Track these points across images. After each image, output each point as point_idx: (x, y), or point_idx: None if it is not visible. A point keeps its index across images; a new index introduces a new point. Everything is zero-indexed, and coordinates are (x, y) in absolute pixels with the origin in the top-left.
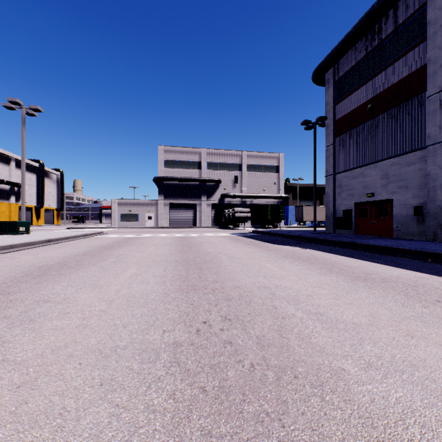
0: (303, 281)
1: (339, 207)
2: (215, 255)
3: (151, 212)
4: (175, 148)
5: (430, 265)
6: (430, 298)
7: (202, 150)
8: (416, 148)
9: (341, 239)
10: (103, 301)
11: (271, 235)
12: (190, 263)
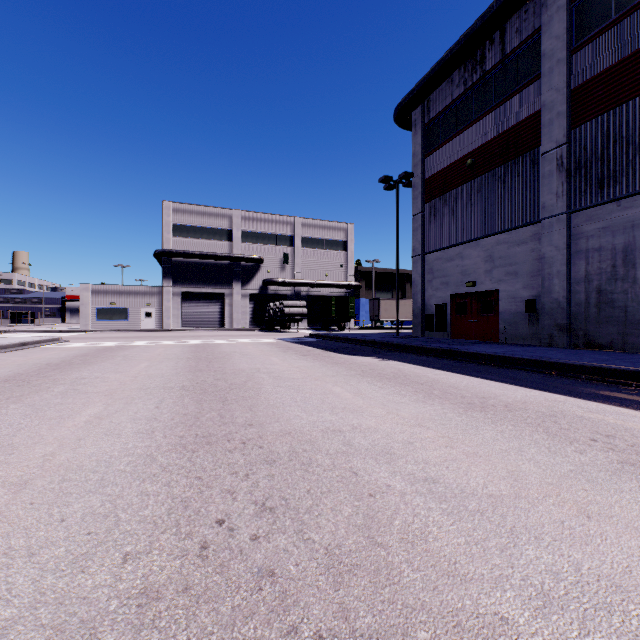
0: (394, 415)
1: (430, 300)
2: (252, 375)
3: (151, 306)
4: (190, 207)
5: (557, 381)
6: (581, 436)
7: (234, 212)
8: (527, 221)
9: (436, 346)
10: (5, 486)
11: (338, 340)
12: (207, 390)
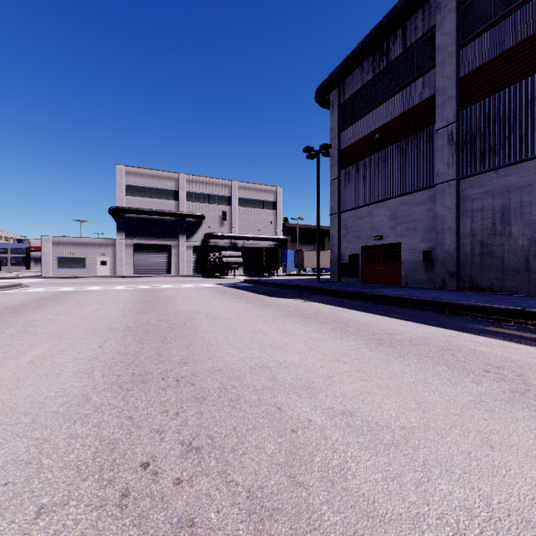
0: (315, 351)
1: (345, 251)
2: (191, 316)
3: (106, 255)
4: (141, 170)
5: (451, 318)
6: (476, 367)
7: (180, 175)
8: (424, 186)
9: (350, 289)
10: None
11: (268, 285)
12: (149, 330)
